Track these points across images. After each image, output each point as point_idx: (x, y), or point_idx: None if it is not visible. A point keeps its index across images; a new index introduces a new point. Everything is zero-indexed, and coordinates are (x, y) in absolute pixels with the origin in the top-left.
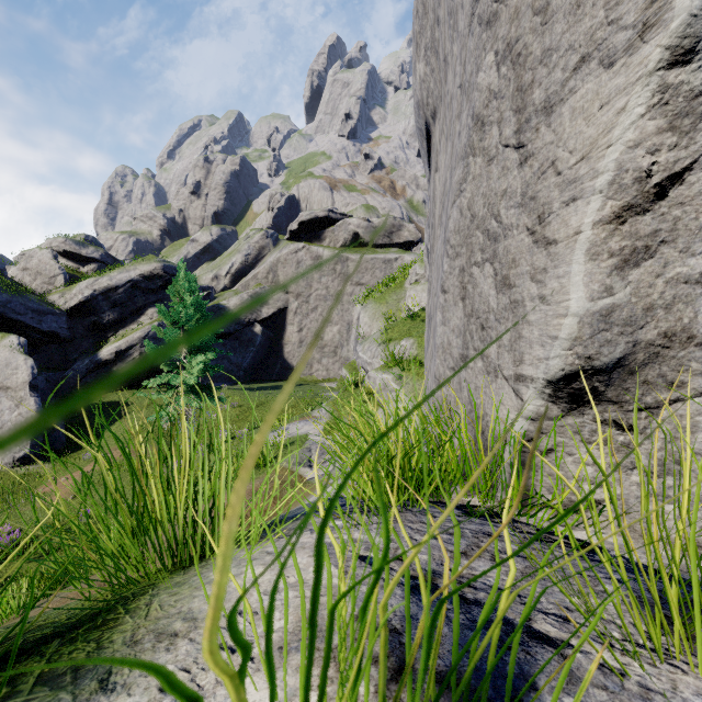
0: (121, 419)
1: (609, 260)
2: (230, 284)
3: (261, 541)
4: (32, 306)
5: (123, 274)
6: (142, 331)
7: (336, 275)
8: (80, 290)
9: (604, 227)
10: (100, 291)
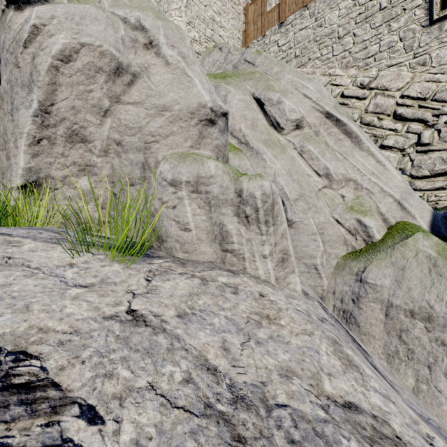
0: None
1: (29, 155)
2: None
3: None
4: None
5: None
6: None
7: None
8: None
9: (27, 147)
10: None
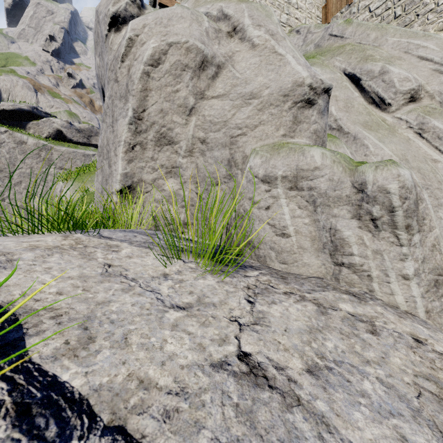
0: None
1: (126, 161)
2: None
3: None
4: None
5: None
6: None
7: (40, 159)
8: None
9: (124, 154)
10: None
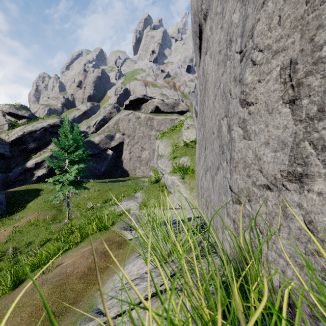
0: (36, 198)
1: None
2: (96, 130)
3: None
4: None
5: (39, 124)
6: (49, 153)
7: (147, 126)
8: (16, 132)
9: None
10: (27, 132)
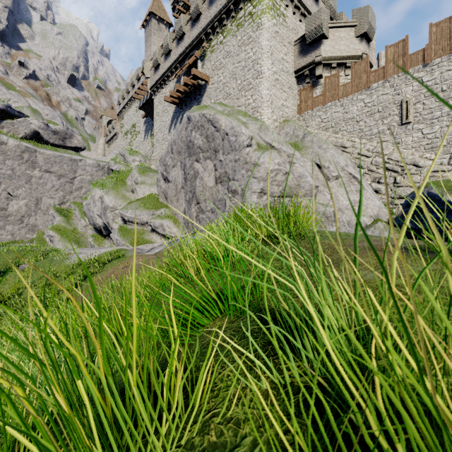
0: None
1: (256, 198)
2: None
3: None
4: None
5: None
6: None
7: (23, 161)
8: None
9: (256, 196)
10: None
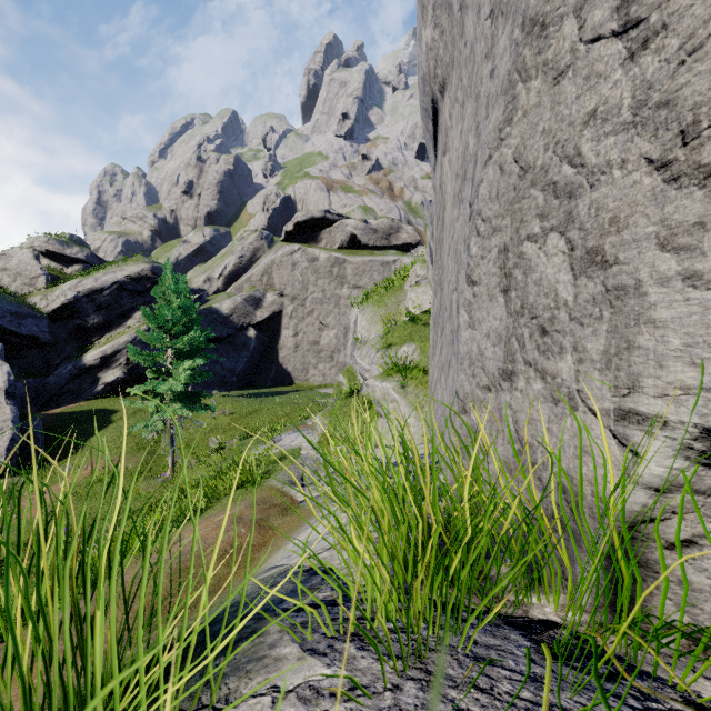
0: (105, 428)
1: None
2: (223, 287)
3: (185, 710)
4: (10, 309)
5: (109, 275)
6: (128, 335)
7: (332, 278)
8: (63, 291)
9: None
10: (84, 293)
